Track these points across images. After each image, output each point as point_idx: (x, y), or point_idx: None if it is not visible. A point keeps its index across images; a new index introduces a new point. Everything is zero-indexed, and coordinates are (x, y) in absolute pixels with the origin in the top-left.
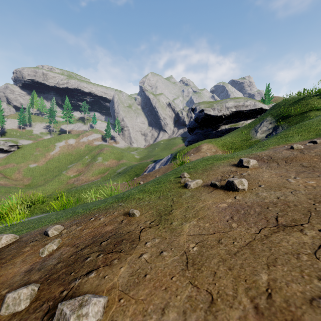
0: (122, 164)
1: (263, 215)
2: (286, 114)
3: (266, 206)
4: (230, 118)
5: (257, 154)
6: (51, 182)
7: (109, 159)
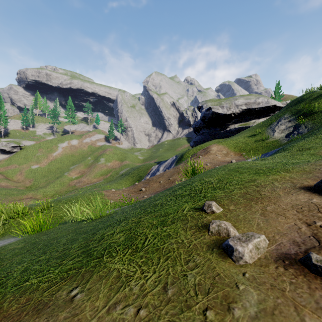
0: (125, 166)
1: None
2: (308, 110)
3: None
4: (240, 117)
5: None
6: (52, 184)
7: (111, 160)
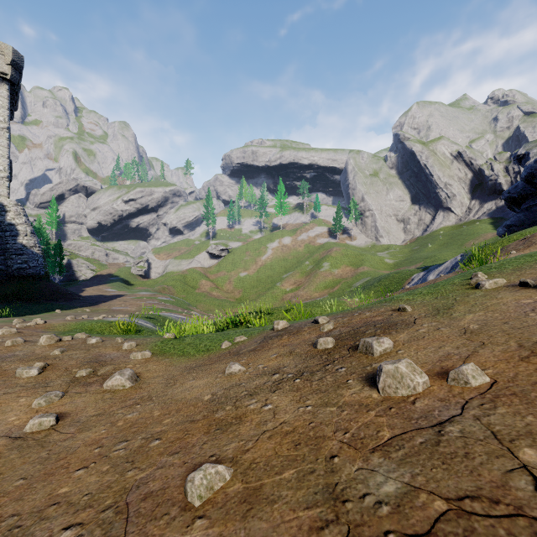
0: (362, 274)
1: None
2: None
3: None
4: None
5: None
6: (263, 297)
7: (340, 265)
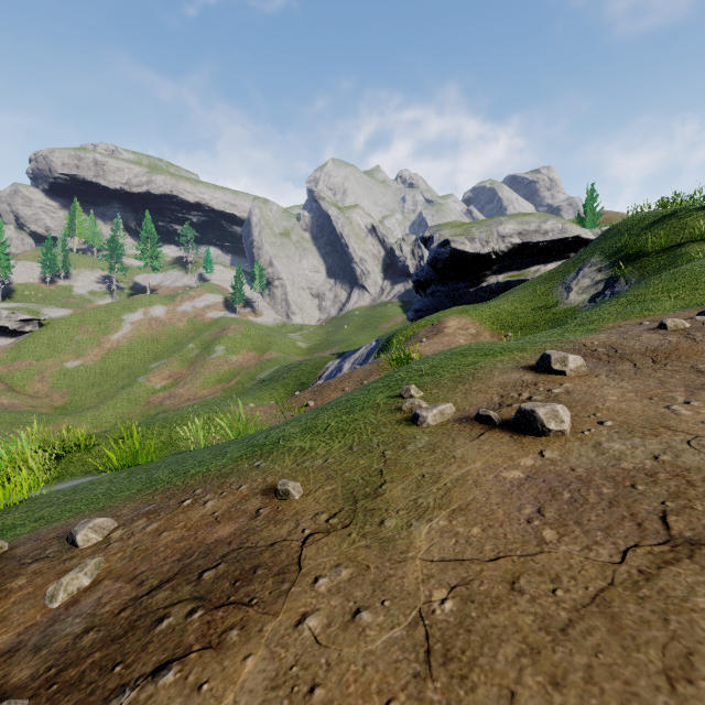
0: (269, 362)
1: (625, 509)
2: (634, 249)
3: (628, 480)
4: (509, 260)
5: (581, 342)
6: (112, 402)
7: (240, 349)
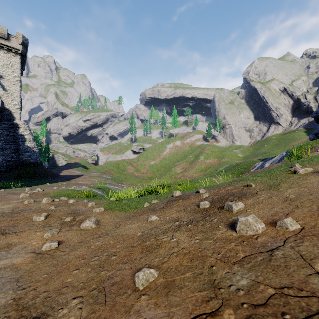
0: (224, 163)
1: None
2: None
3: None
4: None
5: None
6: (164, 176)
7: (210, 157)
